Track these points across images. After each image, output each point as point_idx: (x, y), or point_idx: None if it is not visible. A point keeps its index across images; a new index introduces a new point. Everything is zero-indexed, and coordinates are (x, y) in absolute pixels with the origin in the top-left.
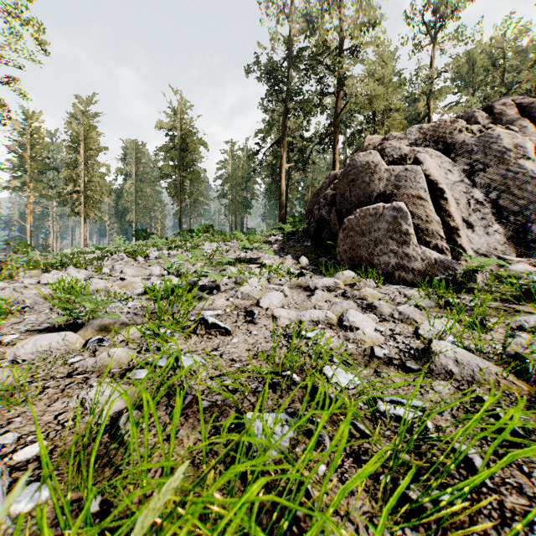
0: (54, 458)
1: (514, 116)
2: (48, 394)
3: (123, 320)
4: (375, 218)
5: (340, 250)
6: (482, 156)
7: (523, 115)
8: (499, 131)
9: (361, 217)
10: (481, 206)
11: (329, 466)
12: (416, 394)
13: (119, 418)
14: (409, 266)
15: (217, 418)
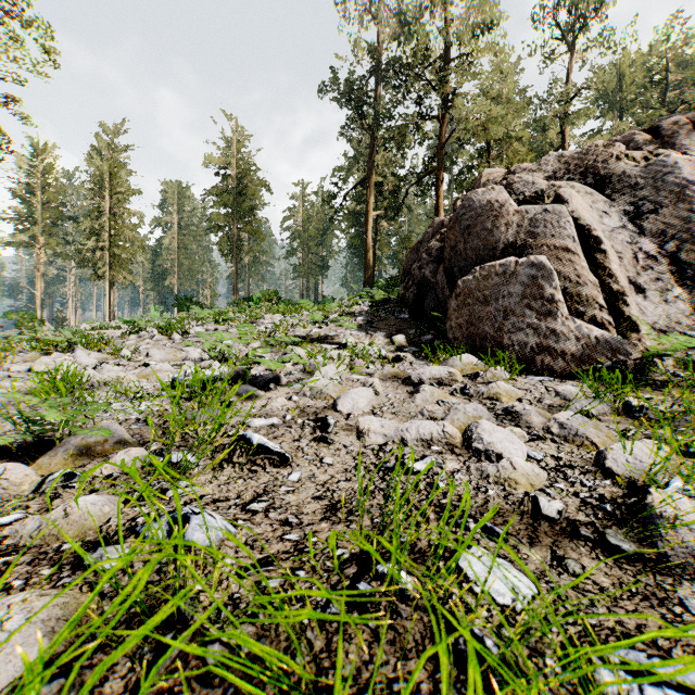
0: None
1: (691, 139)
2: None
3: (121, 435)
4: (504, 278)
5: (452, 325)
6: (652, 192)
7: None
8: (675, 157)
9: (482, 277)
10: (653, 262)
11: None
12: (659, 625)
13: None
14: (558, 348)
15: None
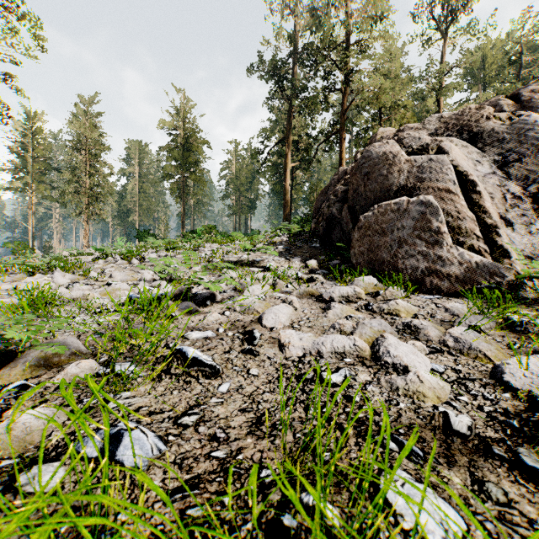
0: None
1: None
2: None
3: (76, 347)
4: (398, 214)
5: (355, 252)
6: (516, 144)
7: None
8: (535, 117)
9: (380, 213)
10: (518, 201)
11: None
12: None
13: None
14: (444, 271)
15: None
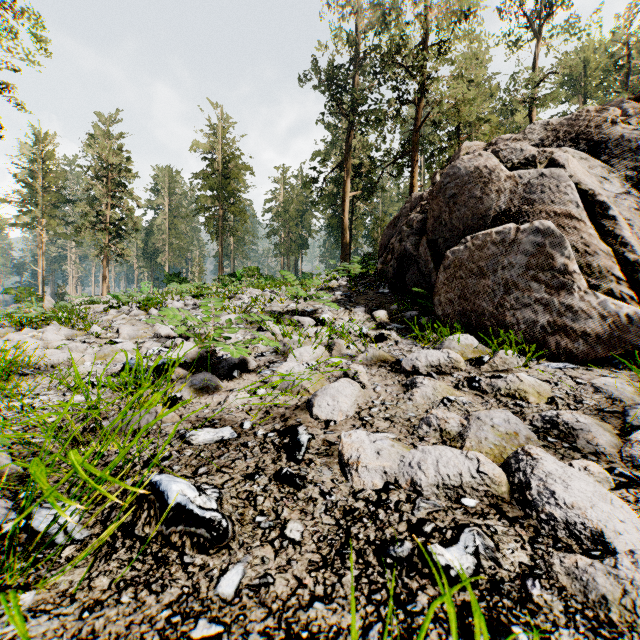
0: None
1: None
2: None
3: None
4: (502, 247)
5: (441, 300)
6: None
7: None
8: None
9: (475, 247)
10: None
11: None
12: None
13: None
14: (577, 328)
15: None
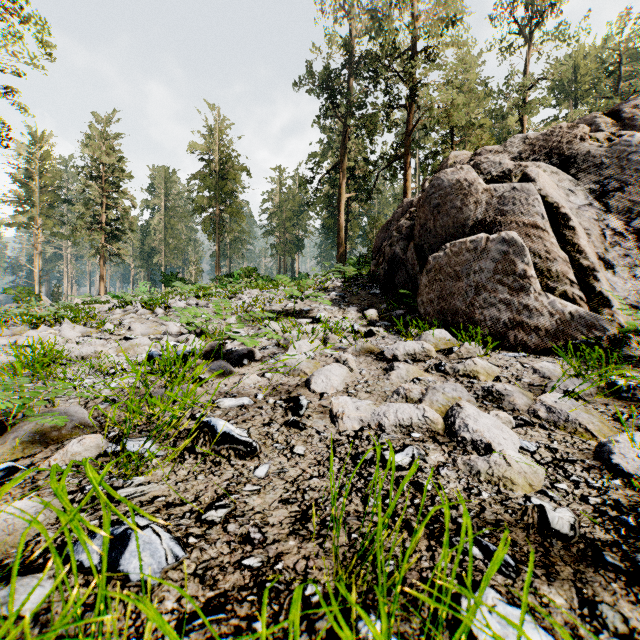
0: None
1: None
2: None
3: (81, 418)
4: (475, 254)
5: (423, 300)
6: (617, 170)
7: None
8: (639, 137)
9: (453, 253)
10: (620, 238)
11: None
12: None
13: None
14: (531, 324)
15: None
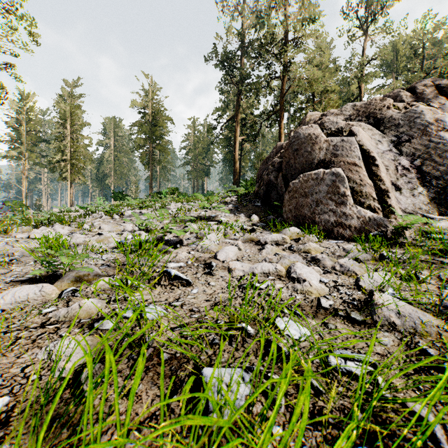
0: (14, 416)
1: (434, 95)
2: (19, 344)
3: (96, 271)
4: (316, 182)
5: (286, 210)
6: (408, 129)
7: (441, 95)
8: (422, 108)
9: (304, 181)
10: (407, 171)
11: (285, 427)
12: (363, 346)
13: (81, 372)
14: (347, 224)
15: (175, 371)
